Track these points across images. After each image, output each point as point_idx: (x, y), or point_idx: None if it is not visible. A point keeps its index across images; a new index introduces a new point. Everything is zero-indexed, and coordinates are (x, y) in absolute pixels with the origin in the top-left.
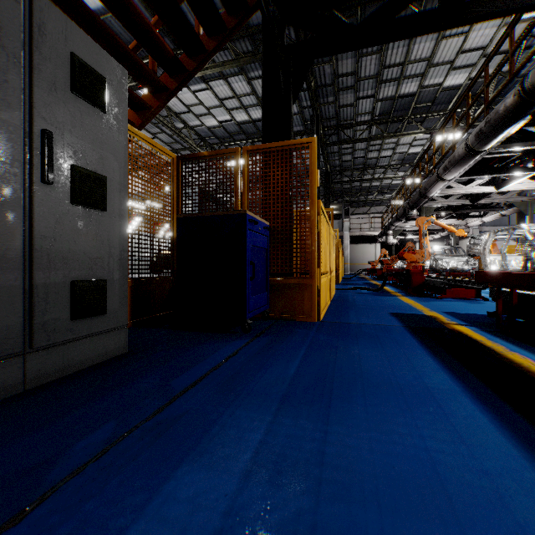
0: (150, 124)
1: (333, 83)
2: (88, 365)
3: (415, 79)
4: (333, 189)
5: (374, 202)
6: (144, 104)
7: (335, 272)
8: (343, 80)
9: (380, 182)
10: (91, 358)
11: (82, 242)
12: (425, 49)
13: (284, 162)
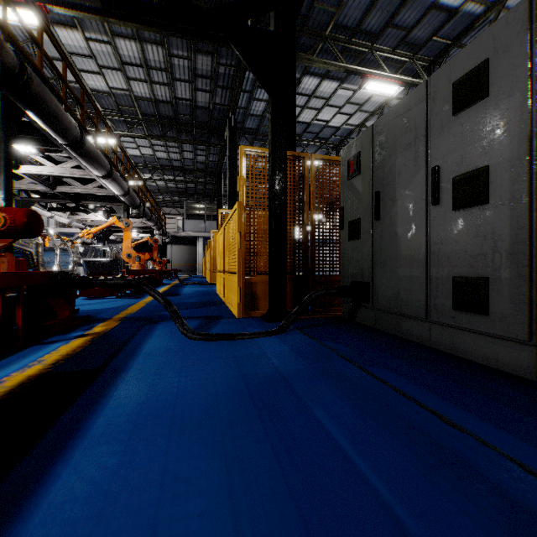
0: None
1: None
2: (474, 360)
3: None
4: None
5: None
6: None
7: None
8: None
9: None
10: (478, 355)
11: (463, 241)
12: None
13: None
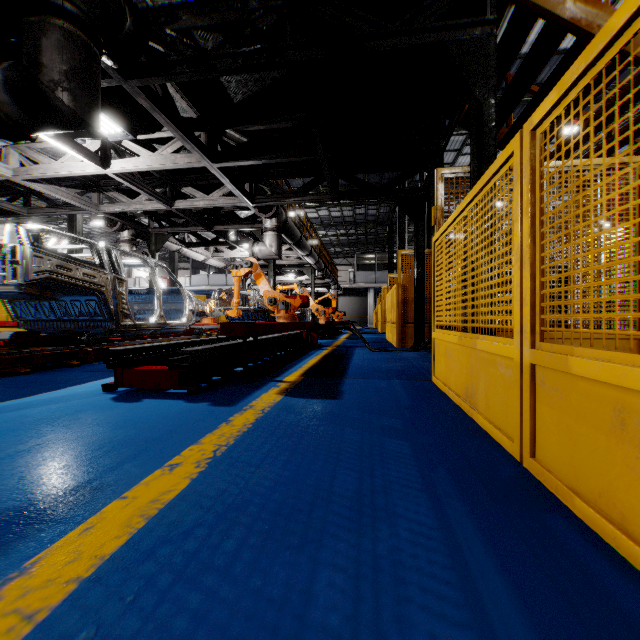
0: None
1: None
2: None
3: None
4: None
5: None
6: None
7: None
8: None
9: None
10: None
11: None
12: None
13: None
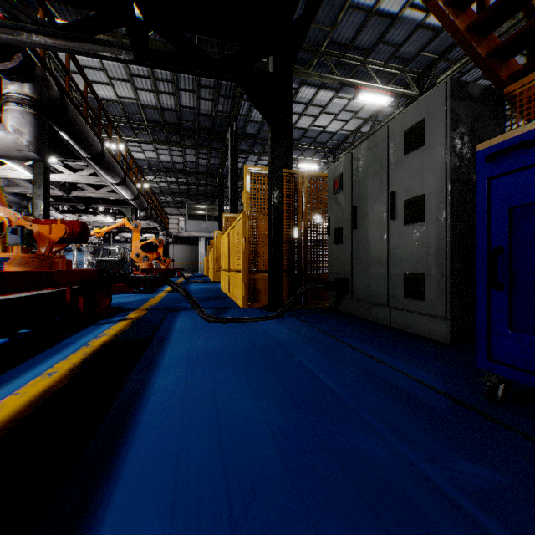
0: None
1: None
2: (417, 333)
3: None
4: None
5: None
6: None
7: None
8: None
9: None
10: (419, 329)
11: (410, 247)
12: None
13: None
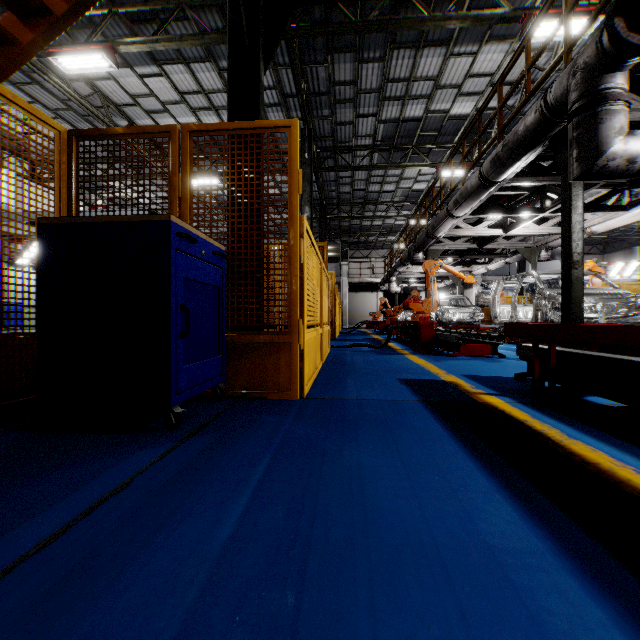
0: (75, 116)
1: (328, 91)
2: None
3: (421, 101)
4: (329, 226)
5: (375, 245)
6: (2, 33)
7: (331, 324)
8: (340, 90)
9: (382, 221)
10: None
11: None
12: (432, 66)
13: (249, 154)
